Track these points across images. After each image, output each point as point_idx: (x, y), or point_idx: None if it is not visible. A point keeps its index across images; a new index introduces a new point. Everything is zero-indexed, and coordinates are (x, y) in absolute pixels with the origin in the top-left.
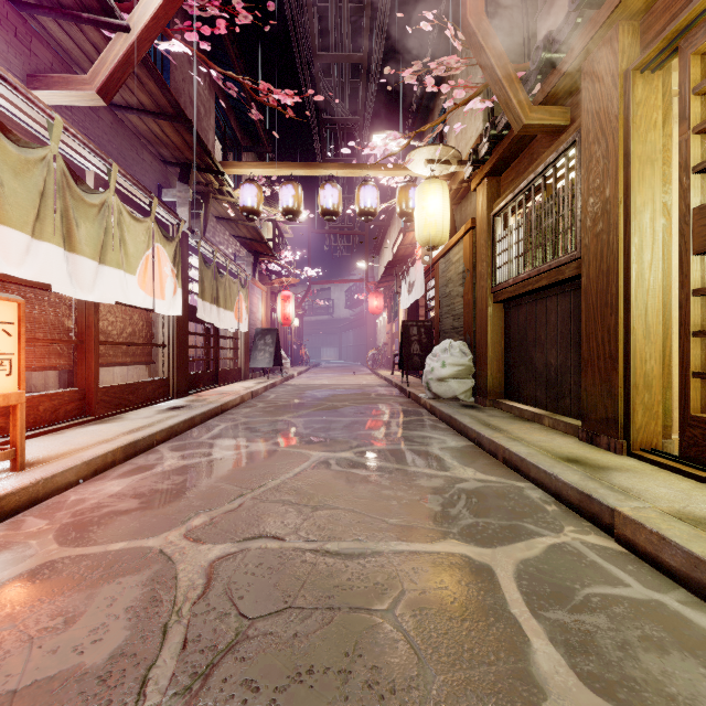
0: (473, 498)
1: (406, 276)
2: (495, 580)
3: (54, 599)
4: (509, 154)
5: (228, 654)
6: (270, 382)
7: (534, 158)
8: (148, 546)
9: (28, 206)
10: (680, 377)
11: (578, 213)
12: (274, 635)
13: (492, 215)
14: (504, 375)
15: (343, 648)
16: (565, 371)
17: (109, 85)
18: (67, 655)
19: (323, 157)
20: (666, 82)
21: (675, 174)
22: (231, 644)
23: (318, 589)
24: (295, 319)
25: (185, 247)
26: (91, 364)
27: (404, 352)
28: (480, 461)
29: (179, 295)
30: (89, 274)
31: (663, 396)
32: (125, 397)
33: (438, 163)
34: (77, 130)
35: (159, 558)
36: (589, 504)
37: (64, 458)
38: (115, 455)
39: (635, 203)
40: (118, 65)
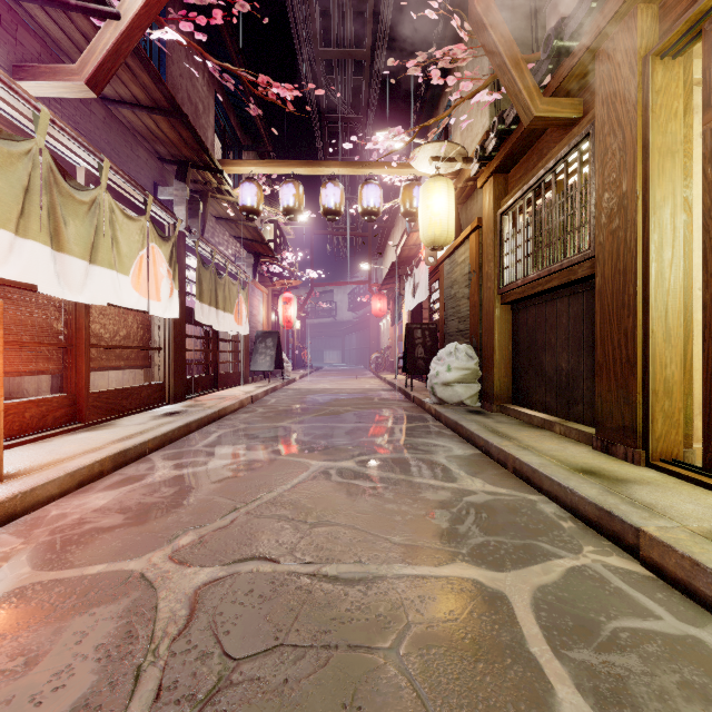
0: (483, 513)
1: (410, 277)
2: (511, 611)
3: (17, 634)
4: (517, 150)
5: (208, 706)
6: (271, 386)
7: (544, 153)
8: (129, 569)
9: (11, 202)
10: (704, 383)
11: (592, 209)
12: (261, 681)
13: (499, 214)
14: (512, 380)
15: (340, 697)
16: (577, 375)
17: (99, 76)
18: (22, 707)
19: (326, 156)
20: (687, 69)
21: (696, 168)
22: (211, 693)
23: (313, 622)
24: (297, 321)
25: (183, 247)
26: (81, 368)
27: (408, 355)
28: (489, 471)
29: (175, 296)
30: (79, 274)
31: (684, 403)
32: (118, 403)
33: (443, 161)
34: (66, 123)
35: (139, 584)
36: (610, 522)
37: (47, 469)
38: (103, 465)
39: (655, 198)
40: (108, 55)
